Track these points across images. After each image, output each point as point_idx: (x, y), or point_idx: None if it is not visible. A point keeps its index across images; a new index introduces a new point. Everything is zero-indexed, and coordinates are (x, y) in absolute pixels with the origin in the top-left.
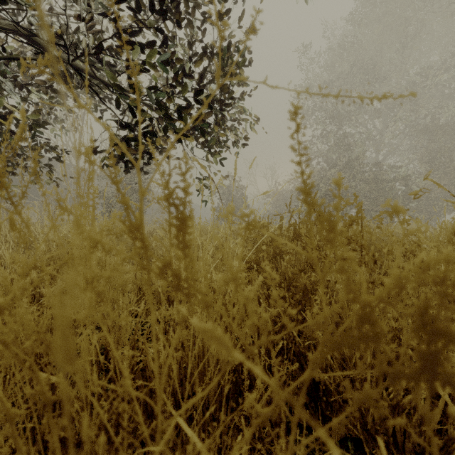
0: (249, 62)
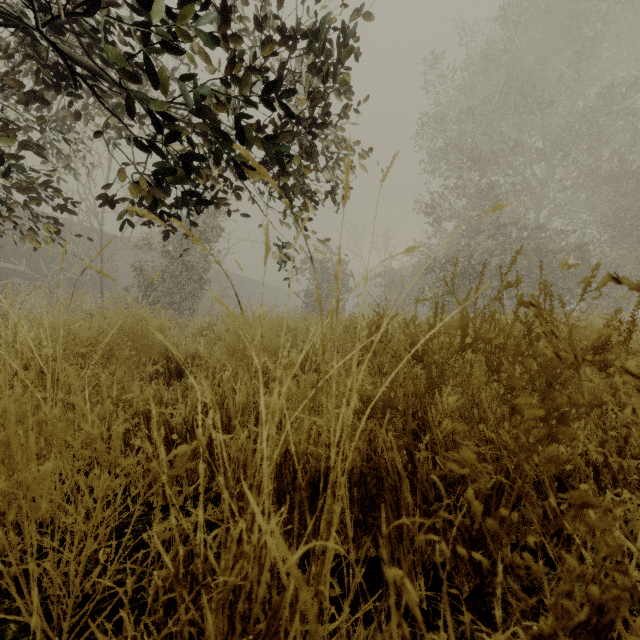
0: (356, 56)
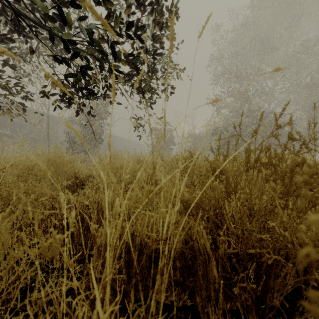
0: (177, 17)
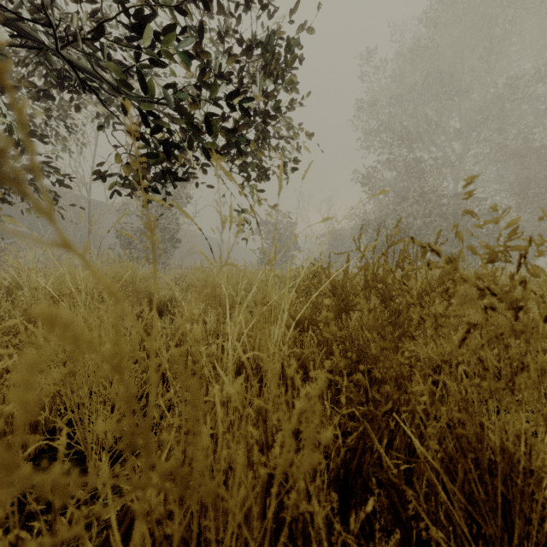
0: (300, 61)
